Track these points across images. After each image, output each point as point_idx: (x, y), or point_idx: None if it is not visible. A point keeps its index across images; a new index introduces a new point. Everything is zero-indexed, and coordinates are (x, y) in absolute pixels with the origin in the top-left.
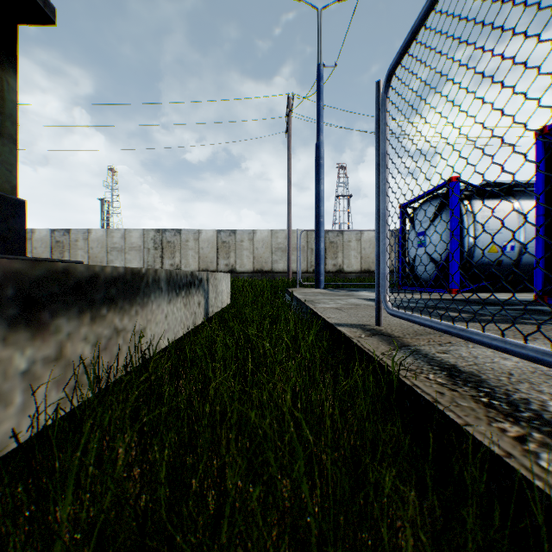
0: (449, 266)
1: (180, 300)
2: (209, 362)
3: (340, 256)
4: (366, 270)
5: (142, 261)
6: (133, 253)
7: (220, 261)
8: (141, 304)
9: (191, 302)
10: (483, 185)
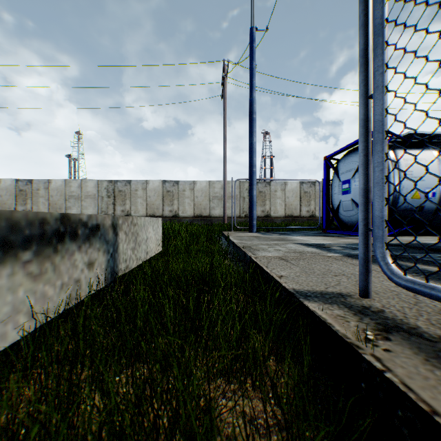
0: None
1: (13, 270)
2: None
3: (267, 204)
4: (289, 215)
5: (97, 208)
6: (88, 200)
7: (165, 208)
8: None
9: (65, 265)
10: (405, 136)
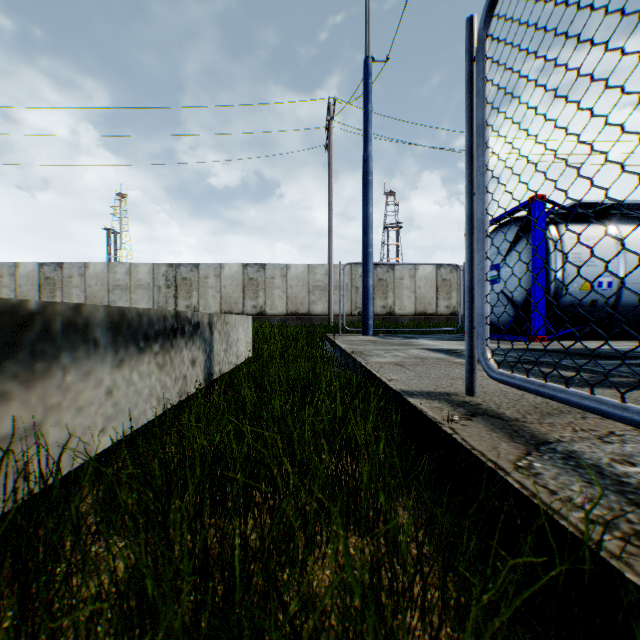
0: (532, 307)
1: (149, 359)
2: (141, 529)
3: (390, 296)
4: (421, 313)
5: (152, 302)
6: (140, 292)
7: (246, 302)
8: (25, 377)
9: (177, 360)
10: (572, 206)
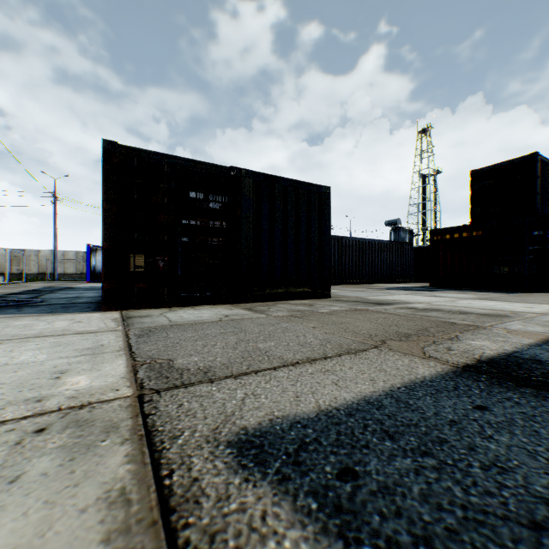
0: None
1: None
2: None
3: None
4: None
5: None
6: None
7: (14, 267)
8: None
9: None
10: None
